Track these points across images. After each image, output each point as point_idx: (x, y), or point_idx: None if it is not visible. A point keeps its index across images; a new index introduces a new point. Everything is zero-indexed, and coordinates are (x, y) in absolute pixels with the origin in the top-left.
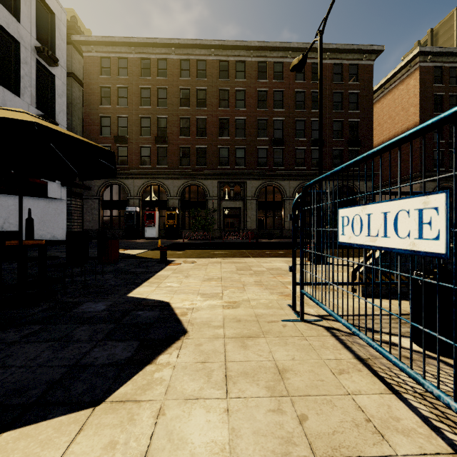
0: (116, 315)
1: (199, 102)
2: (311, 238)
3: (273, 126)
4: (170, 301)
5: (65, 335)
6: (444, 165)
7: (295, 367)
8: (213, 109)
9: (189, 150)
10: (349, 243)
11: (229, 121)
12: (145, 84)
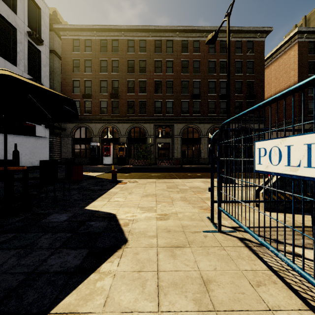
0: (74, 225)
1: (141, 69)
2: None
3: (193, 85)
4: (116, 213)
5: (31, 243)
6: None
7: (217, 278)
8: (151, 74)
9: (134, 103)
10: (266, 172)
11: (162, 82)
12: (103, 57)
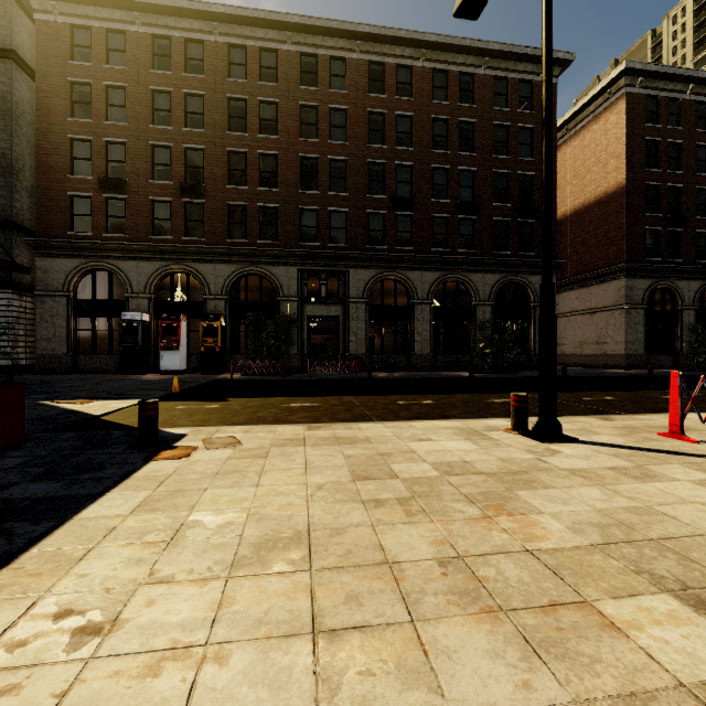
0: None
1: (265, 129)
2: (459, 370)
3: (395, 175)
4: None
5: None
6: (661, 252)
7: None
8: (290, 140)
9: (245, 211)
10: None
11: (318, 163)
12: (161, 84)
